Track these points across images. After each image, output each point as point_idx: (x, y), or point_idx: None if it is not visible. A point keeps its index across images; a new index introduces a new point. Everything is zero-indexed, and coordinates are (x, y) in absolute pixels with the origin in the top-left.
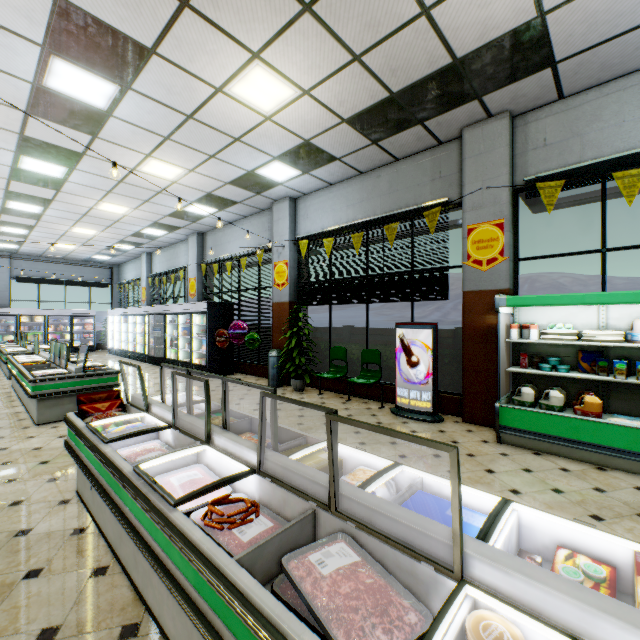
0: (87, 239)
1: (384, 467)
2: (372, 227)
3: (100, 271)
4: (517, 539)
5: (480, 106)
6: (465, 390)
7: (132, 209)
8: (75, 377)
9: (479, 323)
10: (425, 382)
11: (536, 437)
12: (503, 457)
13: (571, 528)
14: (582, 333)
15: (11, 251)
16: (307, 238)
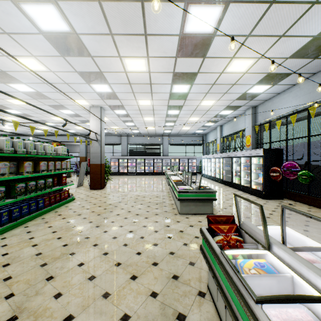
0: (194, 123)
1: None
2: None
3: (198, 138)
4: None
5: None
6: None
7: (216, 101)
8: (195, 192)
9: None
10: None
11: None
12: None
13: None
14: None
15: (168, 133)
16: None
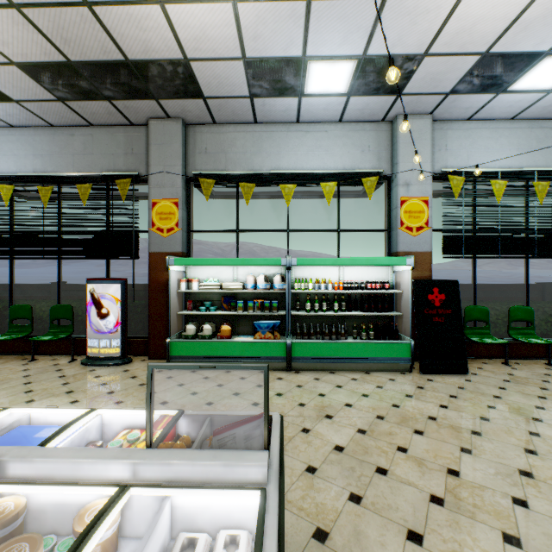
0: None
1: None
2: (66, 183)
3: None
4: (101, 435)
5: (159, 106)
6: (151, 333)
7: None
8: None
9: (162, 278)
10: (115, 330)
11: (193, 359)
12: (168, 379)
13: (133, 414)
14: (222, 284)
15: None
16: None
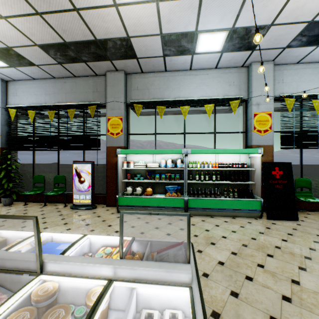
0: None
1: (29, 236)
2: (62, 109)
3: None
4: (89, 249)
5: (112, 64)
6: (107, 192)
7: None
8: None
9: (113, 161)
10: (88, 190)
11: (131, 207)
12: (118, 218)
13: (107, 238)
14: (147, 164)
15: None
16: (16, 108)
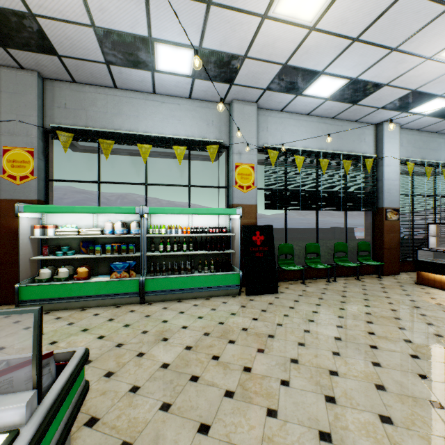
0: None
1: None
2: None
3: None
4: None
5: (9, 55)
6: (1, 279)
7: None
8: None
9: (14, 225)
10: None
11: (46, 302)
12: (14, 324)
13: None
14: (80, 230)
15: None
16: None
